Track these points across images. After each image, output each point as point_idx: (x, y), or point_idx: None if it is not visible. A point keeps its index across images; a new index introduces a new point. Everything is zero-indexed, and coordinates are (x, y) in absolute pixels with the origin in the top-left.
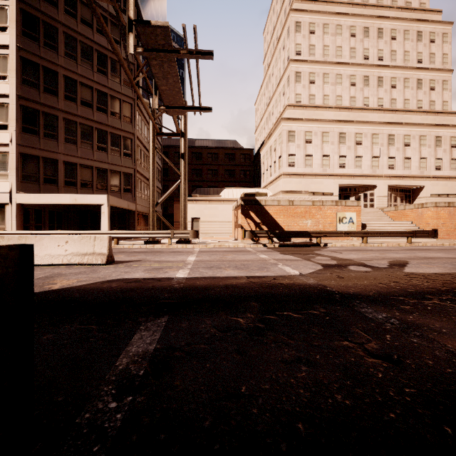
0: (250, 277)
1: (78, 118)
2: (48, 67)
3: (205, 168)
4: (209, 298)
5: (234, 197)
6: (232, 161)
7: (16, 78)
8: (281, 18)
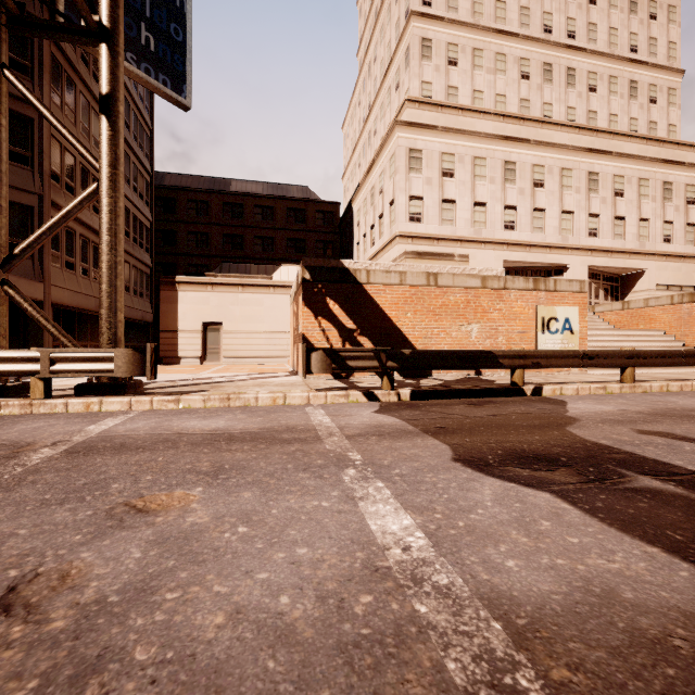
0: None
1: None
2: None
3: (249, 234)
4: None
5: None
6: (301, 223)
7: None
8: None
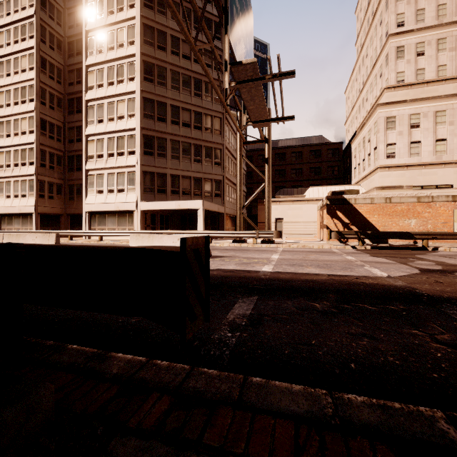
0: (331, 275)
1: (180, 138)
2: (160, 101)
3: (288, 168)
4: (291, 287)
5: (319, 196)
6: (318, 158)
7: (140, 114)
8: None
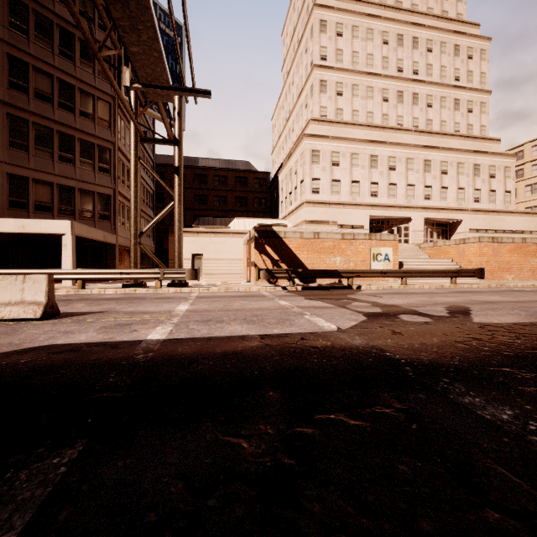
0: (265, 336)
1: (31, 116)
2: None
3: (211, 194)
4: (191, 383)
5: (246, 229)
6: (244, 186)
7: None
8: (303, 17)
